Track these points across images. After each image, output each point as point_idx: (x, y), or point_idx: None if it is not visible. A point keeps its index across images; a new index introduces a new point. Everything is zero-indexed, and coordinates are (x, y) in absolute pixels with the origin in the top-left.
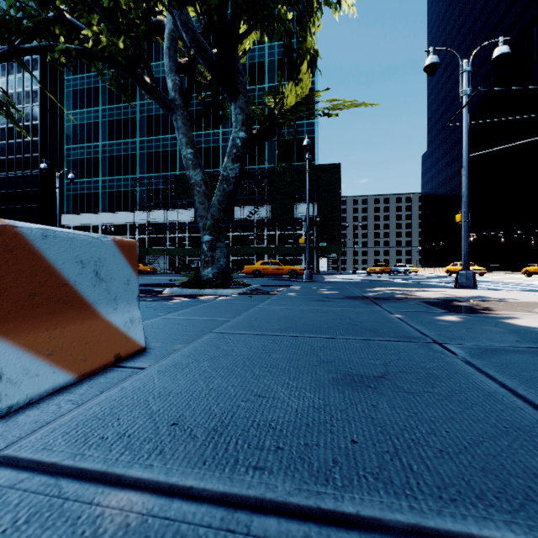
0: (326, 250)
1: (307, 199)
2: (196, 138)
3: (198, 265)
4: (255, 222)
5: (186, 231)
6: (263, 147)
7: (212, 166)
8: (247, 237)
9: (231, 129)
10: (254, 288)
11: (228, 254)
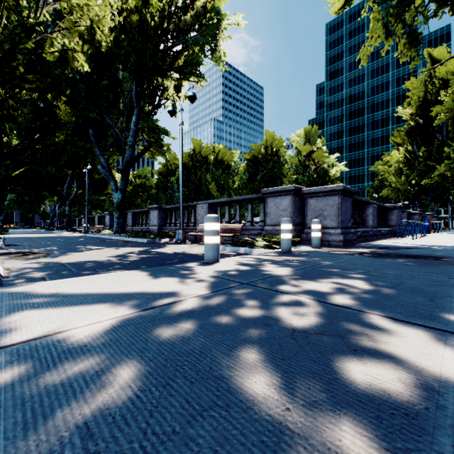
0: None
1: (448, 211)
2: None
3: None
4: None
5: None
6: None
7: None
8: None
9: None
10: None
11: None
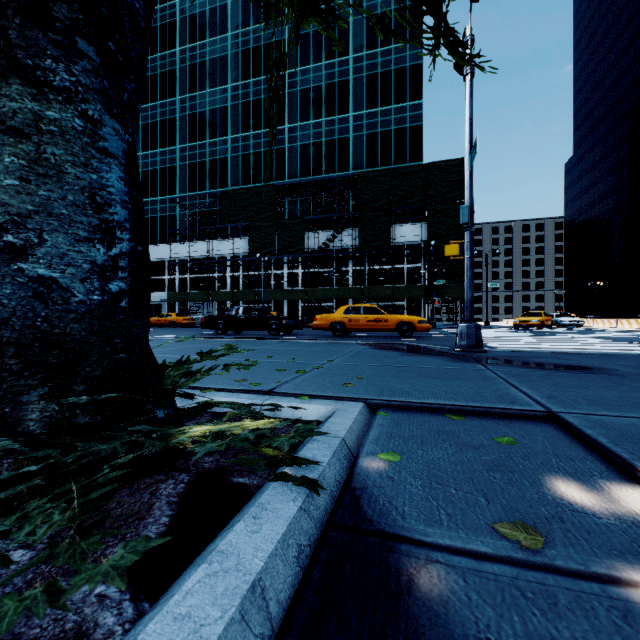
0: (443, 292)
1: (466, 144)
2: (253, 139)
3: (238, 313)
4: (335, 252)
5: (239, 268)
6: (346, 145)
7: (274, 177)
8: (323, 275)
9: (301, 123)
10: (330, 477)
11: (295, 298)
